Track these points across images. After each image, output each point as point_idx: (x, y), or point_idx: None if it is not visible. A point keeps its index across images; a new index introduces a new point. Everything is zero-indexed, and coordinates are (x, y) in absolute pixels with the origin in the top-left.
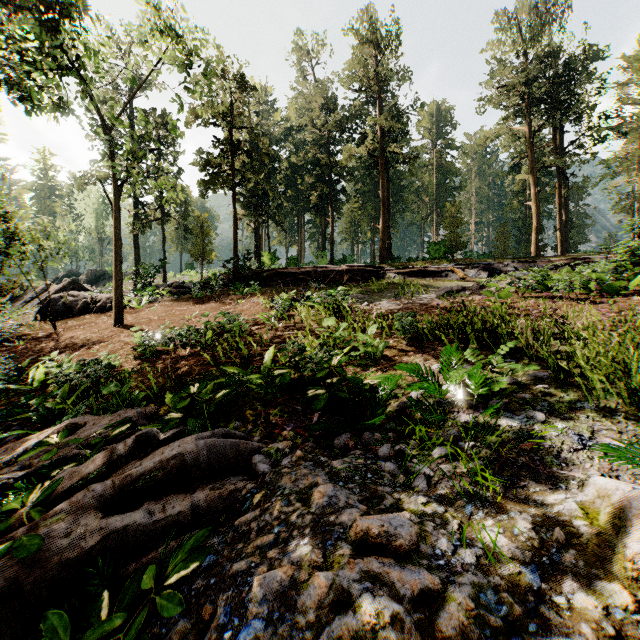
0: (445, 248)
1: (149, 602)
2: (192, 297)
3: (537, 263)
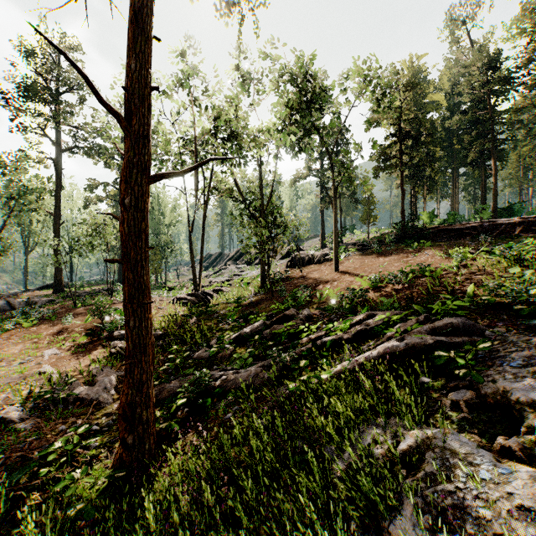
0: None
1: (474, 350)
2: (373, 252)
3: None
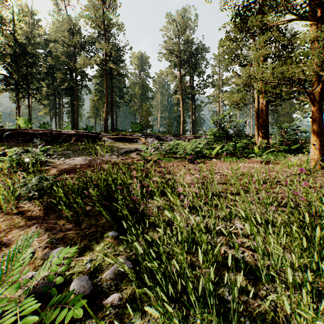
0: (140, 126)
1: None
2: None
3: (180, 137)
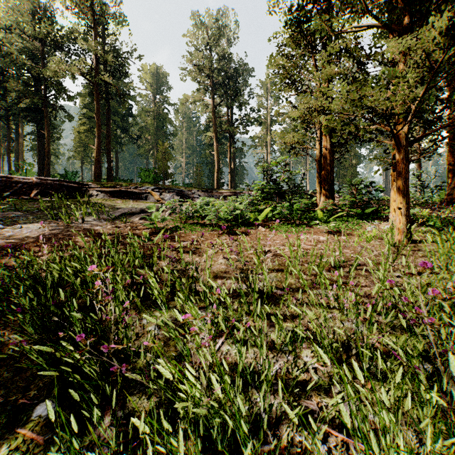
0: (154, 175)
1: None
2: None
3: (213, 193)
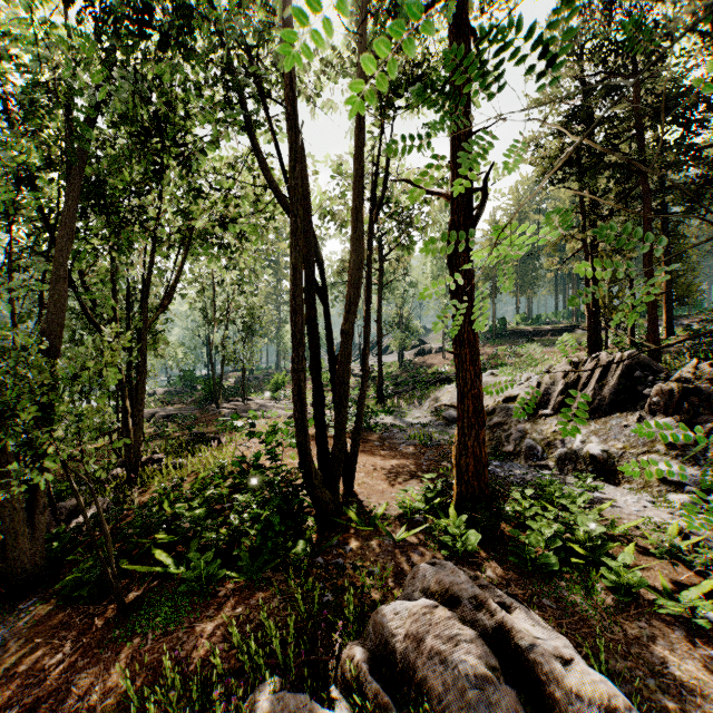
0: None
1: None
2: None
3: (678, 321)
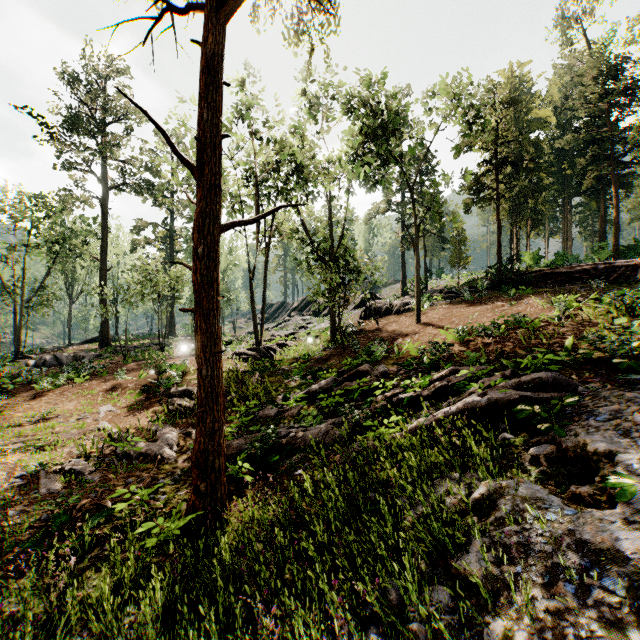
0: None
1: (559, 404)
2: (462, 301)
3: None
